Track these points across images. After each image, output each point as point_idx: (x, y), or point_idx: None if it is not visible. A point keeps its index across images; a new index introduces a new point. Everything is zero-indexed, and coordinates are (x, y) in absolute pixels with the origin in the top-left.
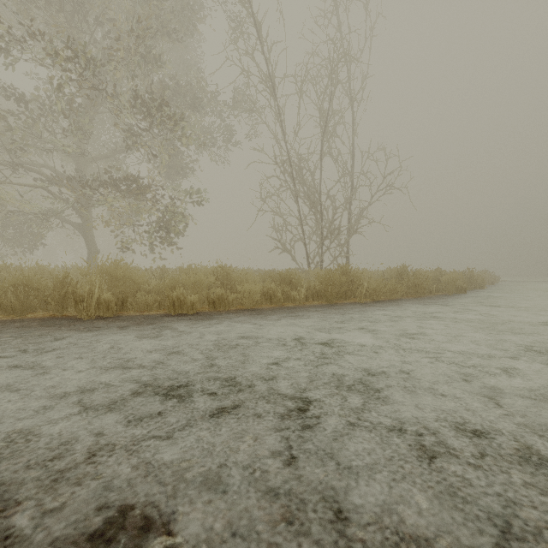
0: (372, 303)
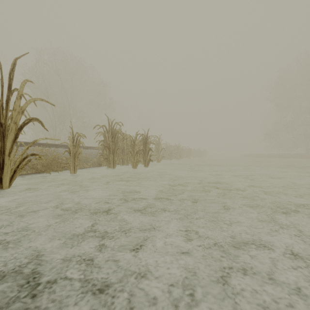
0: None
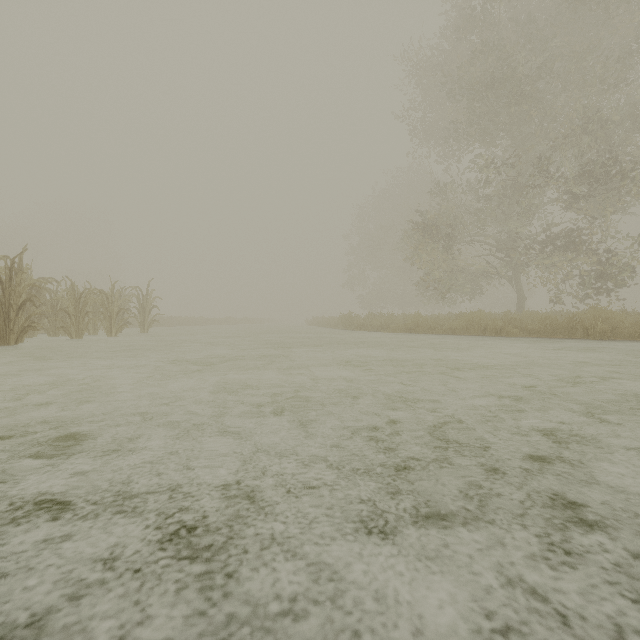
0: None
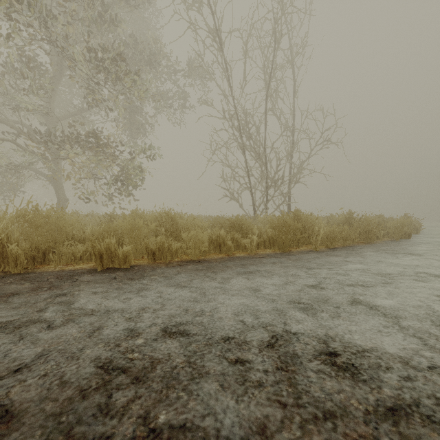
0: (329, 251)
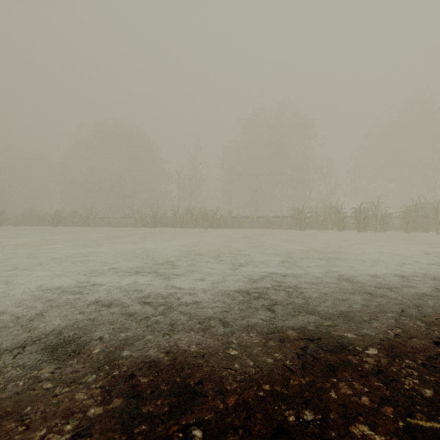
0: None
